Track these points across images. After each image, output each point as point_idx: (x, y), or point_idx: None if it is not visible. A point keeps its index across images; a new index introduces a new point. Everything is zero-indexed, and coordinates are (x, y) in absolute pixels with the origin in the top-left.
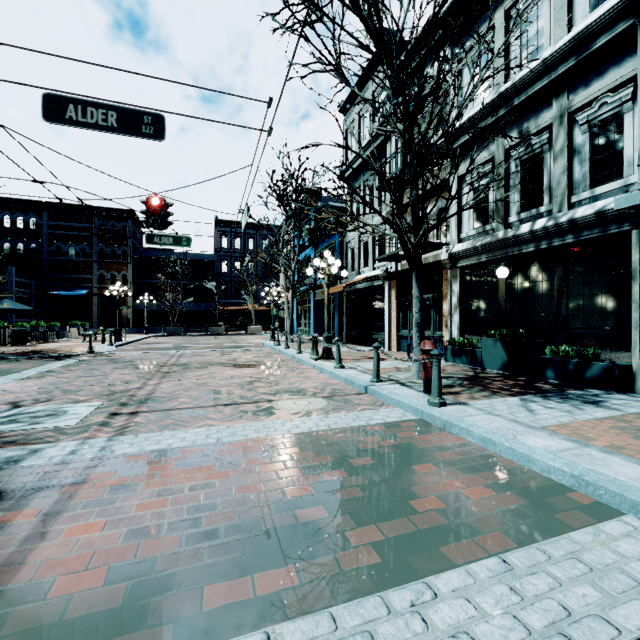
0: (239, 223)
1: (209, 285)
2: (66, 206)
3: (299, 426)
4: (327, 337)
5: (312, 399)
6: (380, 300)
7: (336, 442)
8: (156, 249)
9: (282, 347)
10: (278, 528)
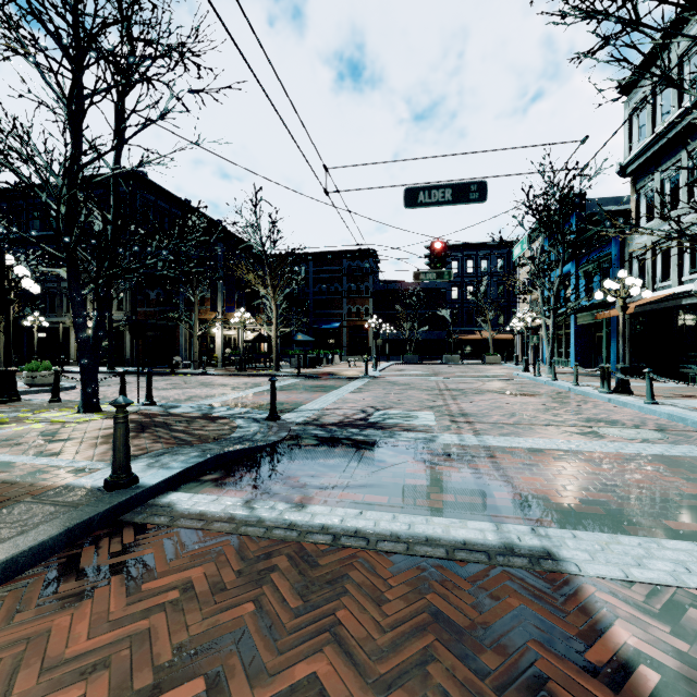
0: (471, 245)
1: (443, 313)
2: (324, 253)
3: (646, 449)
4: (622, 368)
5: (638, 430)
6: (693, 323)
7: None
8: (389, 281)
9: (546, 378)
10: (695, 507)
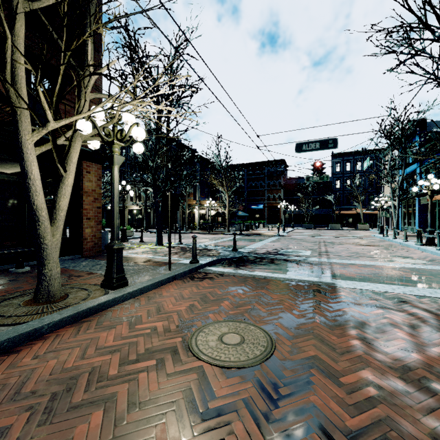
0: (349, 153)
1: (329, 198)
2: (253, 163)
3: (409, 266)
4: (430, 231)
5: (416, 260)
6: None
7: (430, 271)
8: (294, 178)
9: (390, 238)
10: (403, 279)
